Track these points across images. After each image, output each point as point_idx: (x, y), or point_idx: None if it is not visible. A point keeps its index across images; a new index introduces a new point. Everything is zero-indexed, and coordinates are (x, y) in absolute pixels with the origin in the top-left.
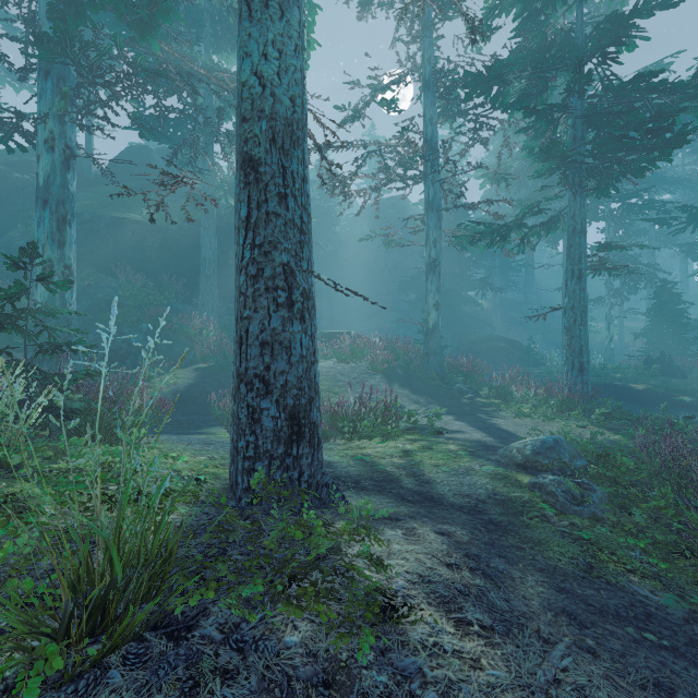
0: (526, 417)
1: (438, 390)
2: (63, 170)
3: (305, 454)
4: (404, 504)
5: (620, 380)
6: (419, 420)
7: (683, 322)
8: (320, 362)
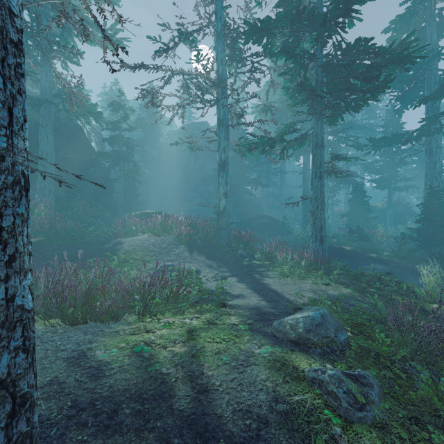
0: (287, 277)
1: (227, 256)
2: None
3: None
4: None
5: (336, 243)
6: (210, 284)
7: (366, 208)
8: (139, 235)
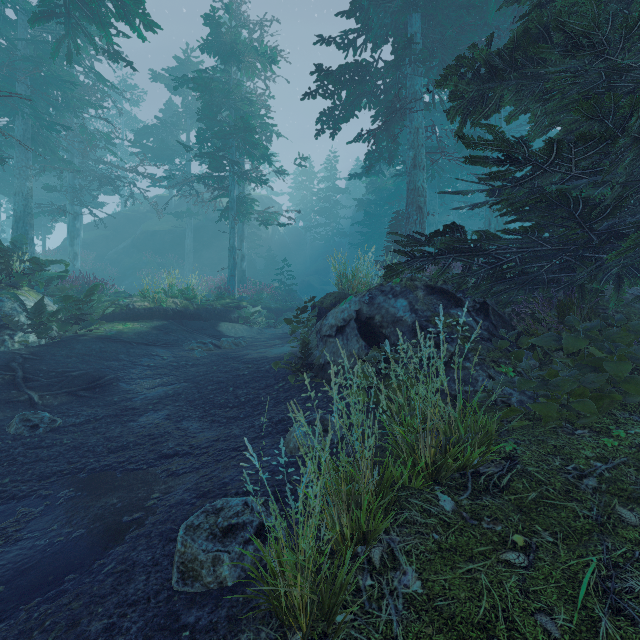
0: None
1: None
2: (74, 221)
3: None
4: None
5: None
6: None
7: None
8: None
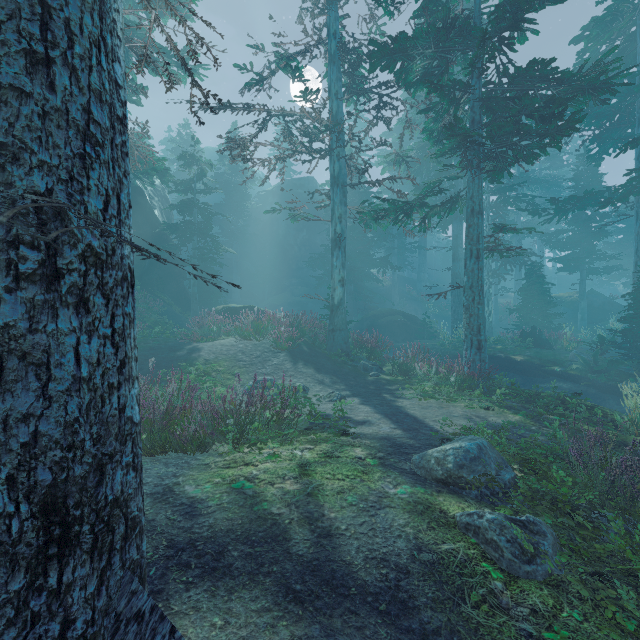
0: (431, 398)
1: (344, 368)
2: None
3: (80, 579)
4: (286, 611)
5: (501, 351)
6: (323, 406)
7: (547, 300)
8: (221, 339)
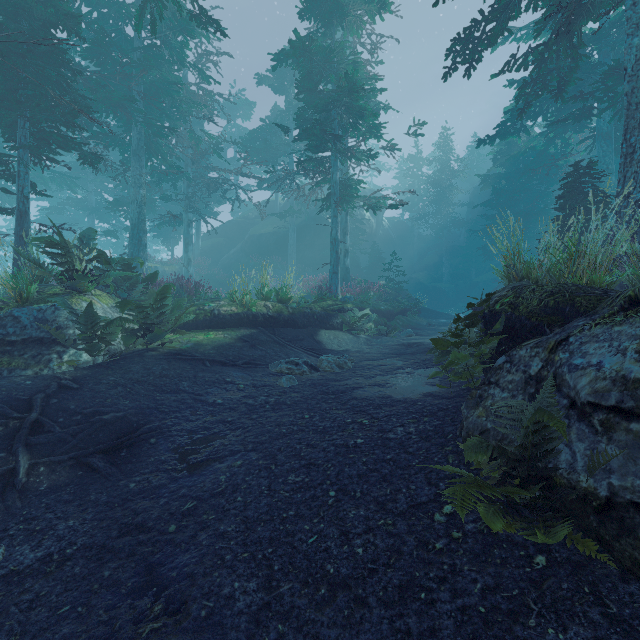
0: None
1: None
2: (188, 228)
3: None
4: None
5: None
6: None
7: None
8: None
